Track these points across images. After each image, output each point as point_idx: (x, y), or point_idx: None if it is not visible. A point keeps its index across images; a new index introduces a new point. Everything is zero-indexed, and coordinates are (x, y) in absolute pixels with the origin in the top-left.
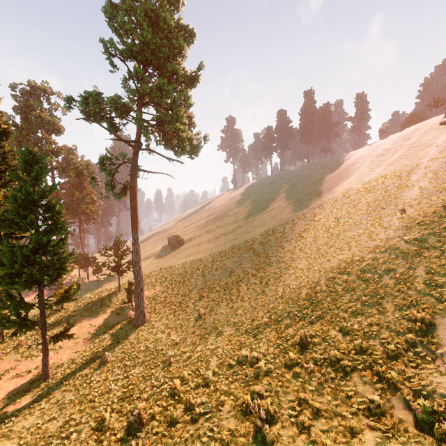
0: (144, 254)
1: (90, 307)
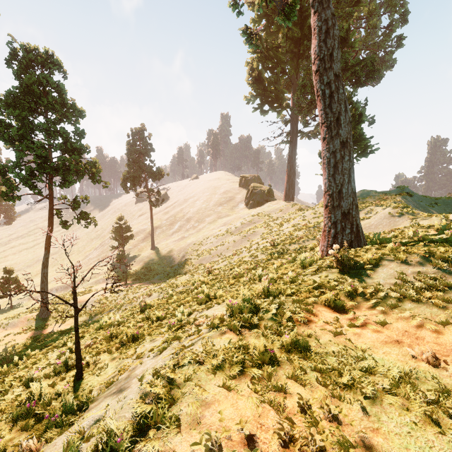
0: None
1: None
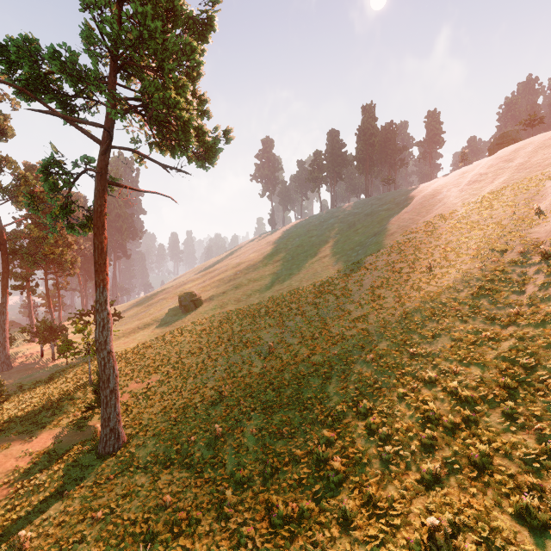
0: (144, 320)
1: (35, 414)
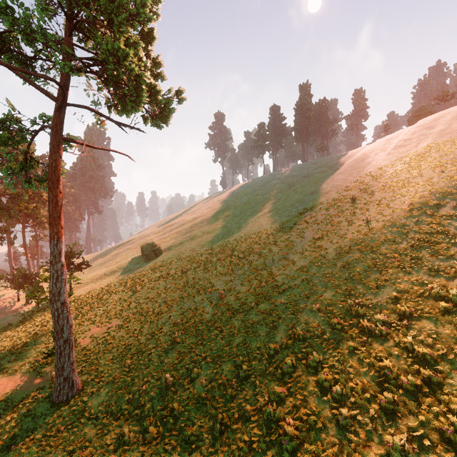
0: (110, 267)
1: None
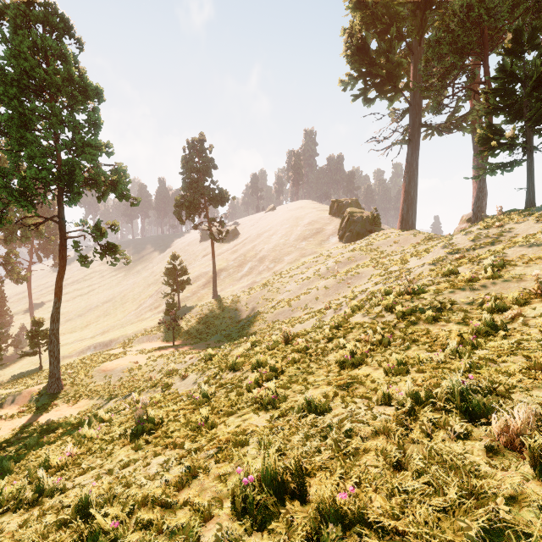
0: None
1: None
